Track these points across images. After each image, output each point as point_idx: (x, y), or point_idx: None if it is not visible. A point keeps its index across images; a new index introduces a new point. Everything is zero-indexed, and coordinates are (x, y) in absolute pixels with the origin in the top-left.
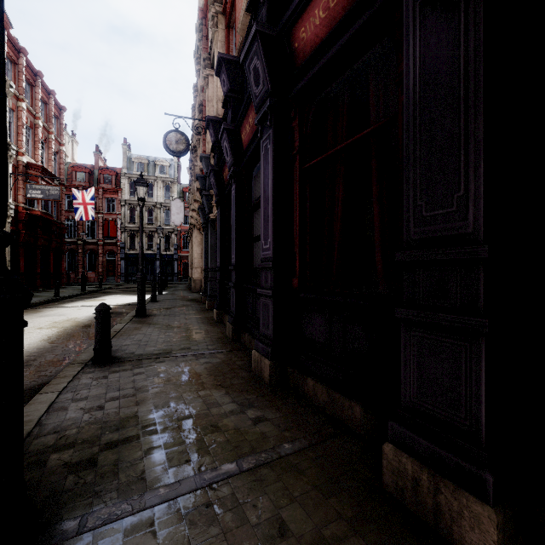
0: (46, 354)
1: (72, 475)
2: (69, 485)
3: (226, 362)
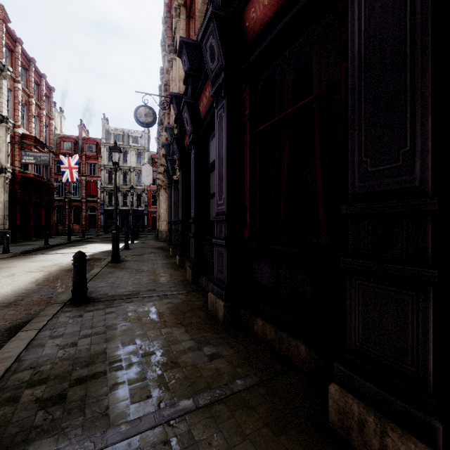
0: (32, 295)
1: (42, 411)
2: (38, 421)
3: (185, 302)
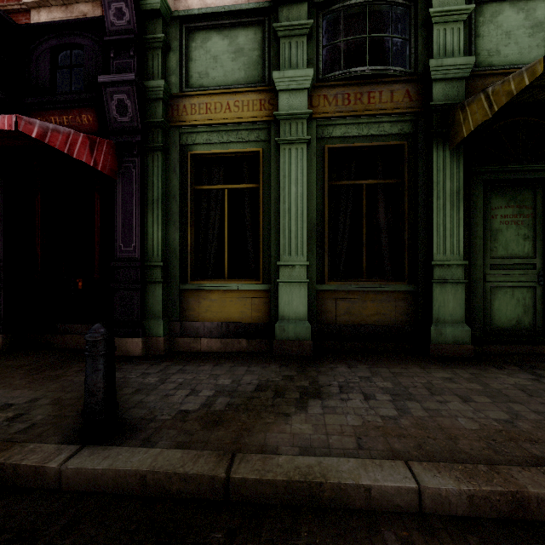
0: None
1: None
2: None
3: None
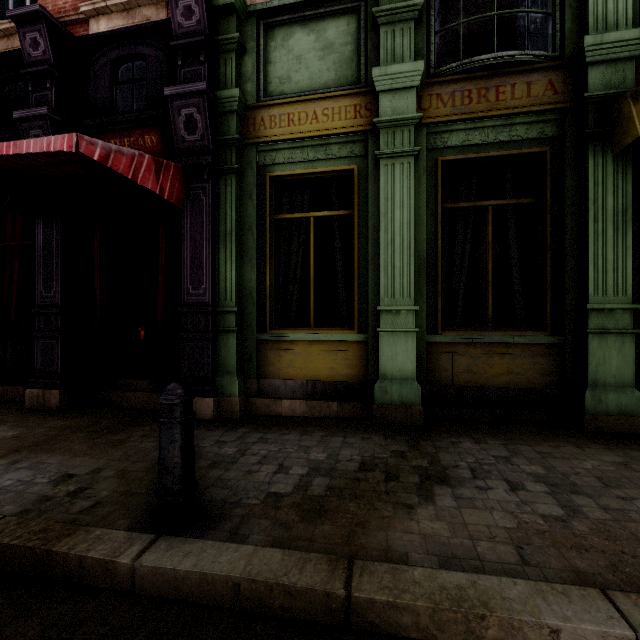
0: None
1: None
2: None
3: None
